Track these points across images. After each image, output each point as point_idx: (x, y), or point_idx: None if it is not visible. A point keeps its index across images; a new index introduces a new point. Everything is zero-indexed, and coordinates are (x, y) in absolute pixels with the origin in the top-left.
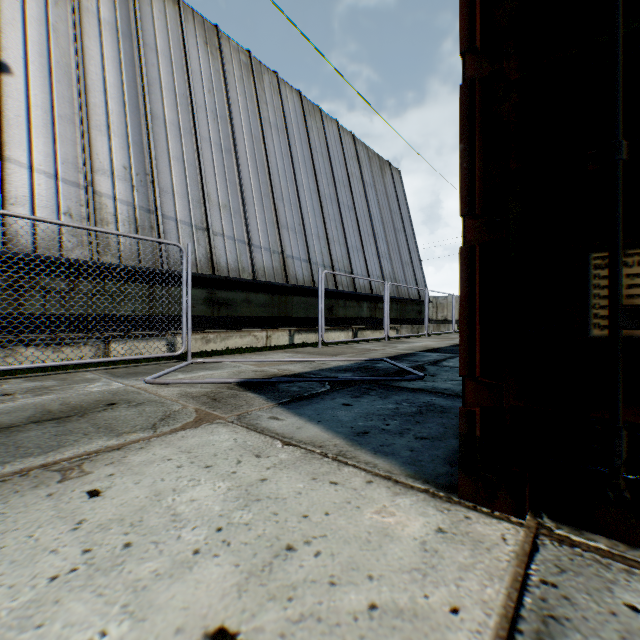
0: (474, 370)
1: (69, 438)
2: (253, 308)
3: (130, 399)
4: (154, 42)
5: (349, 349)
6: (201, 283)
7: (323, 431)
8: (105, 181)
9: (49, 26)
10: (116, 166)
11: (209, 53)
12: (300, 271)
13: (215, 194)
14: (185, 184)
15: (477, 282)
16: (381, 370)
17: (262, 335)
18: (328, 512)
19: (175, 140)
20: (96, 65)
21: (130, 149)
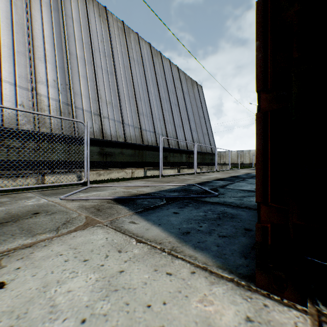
0: (267, 198)
1: (1, 238)
2: (124, 157)
3: (48, 210)
4: (71, 14)
5: (176, 179)
6: (96, 143)
7: (162, 231)
8: (43, 87)
9: (12, 2)
10: (49, 80)
11: (101, 21)
12: (150, 137)
13: (104, 96)
14: (88, 90)
15: (268, 137)
16: (194, 191)
17: (129, 171)
18: (165, 301)
19: (82, 67)
20: (38, 25)
21: (57, 71)
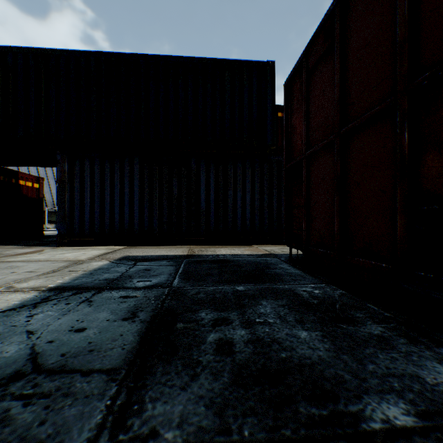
0: None
1: None
2: None
3: None
4: None
5: None
6: None
7: None
8: None
9: None
10: None
11: None
12: None
13: None
14: None
15: None
16: None
17: None
18: None
19: None
20: None
21: None
